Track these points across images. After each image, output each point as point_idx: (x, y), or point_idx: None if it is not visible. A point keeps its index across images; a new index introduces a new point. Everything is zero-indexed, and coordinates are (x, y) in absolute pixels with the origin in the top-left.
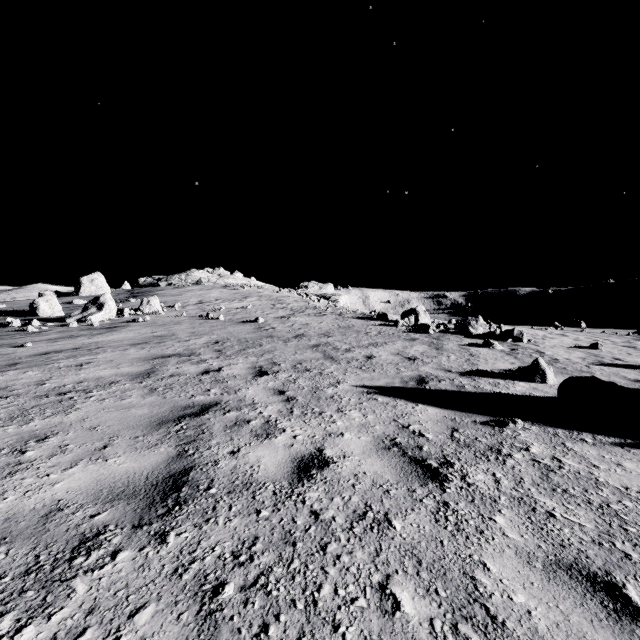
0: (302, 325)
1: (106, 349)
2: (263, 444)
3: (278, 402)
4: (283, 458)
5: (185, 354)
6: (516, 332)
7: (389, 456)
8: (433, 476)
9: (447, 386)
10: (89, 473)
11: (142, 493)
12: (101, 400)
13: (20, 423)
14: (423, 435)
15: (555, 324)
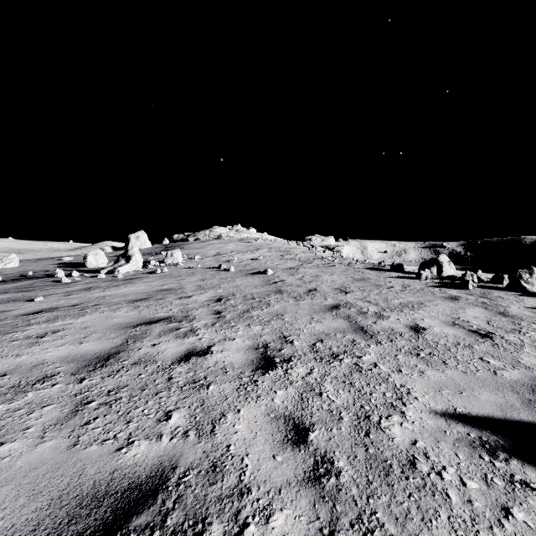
0: (312, 277)
1: (99, 307)
2: None
3: (296, 486)
4: None
5: (176, 318)
6: None
7: None
8: None
9: None
10: None
11: None
12: None
13: None
14: None
15: None
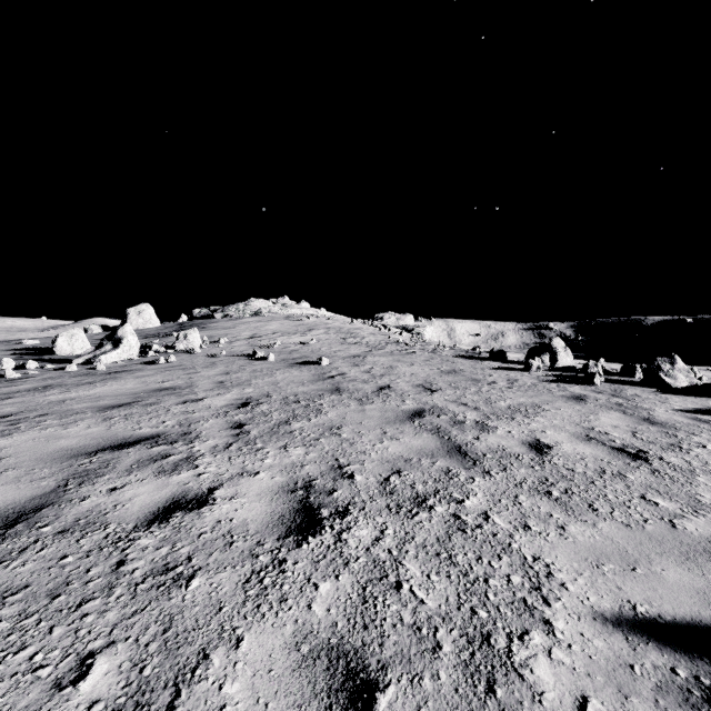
0: (385, 369)
1: (44, 420)
2: None
3: None
4: None
5: (169, 436)
6: None
7: None
8: None
9: None
10: None
11: None
12: None
13: None
14: None
15: None
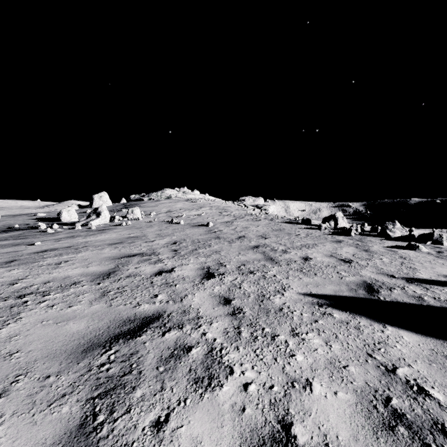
0: (243, 228)
1: (89, 248)
2: (202, 403)
3: (224, 316)
4: None
5: (147, 253)
6: (435, 235)
7: None
8: None
9: (403, 297)
10: None
11: None
12: (49, 307)
13: None
14: (427, 392)
15: None
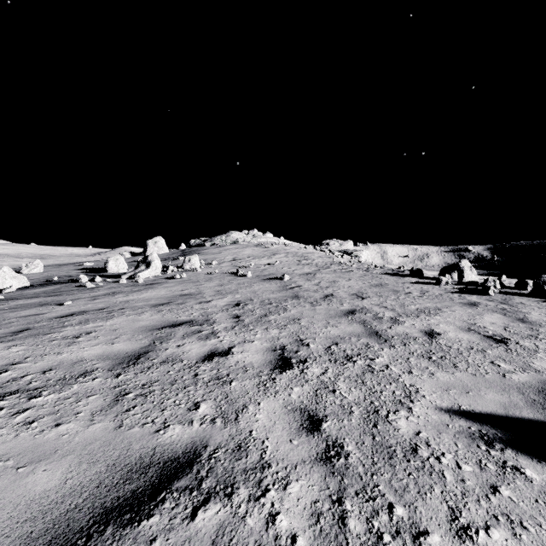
0: (329, 283)
1: (125, 311)
2: None
3: (309, 463)
4: None
5: (198, 321)
6: None
7: None
8: None
9: None
10: None
11: None
12: (26, 424)
13: None
14: None
15: None
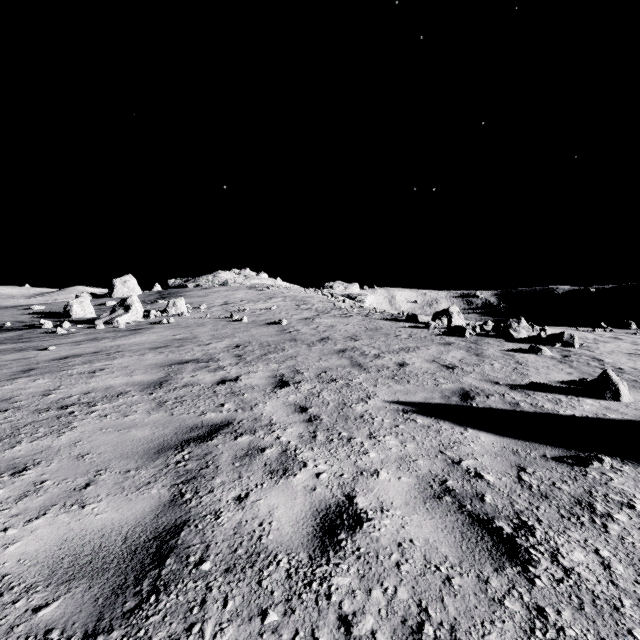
0: (327, 327)
1: (124, 353)
2: (278, 486)
3: (299, 422)
4: (302, 510)
5: (203, 360)
6: (566, 336)
7: (441, 511)
8: (509, 551)
9: (498, 403)
10: (56, 528)
11: (113, 567)
12: (102, 416)
13: (4, 447)
14: (481, 476)
15: (601, 325)
